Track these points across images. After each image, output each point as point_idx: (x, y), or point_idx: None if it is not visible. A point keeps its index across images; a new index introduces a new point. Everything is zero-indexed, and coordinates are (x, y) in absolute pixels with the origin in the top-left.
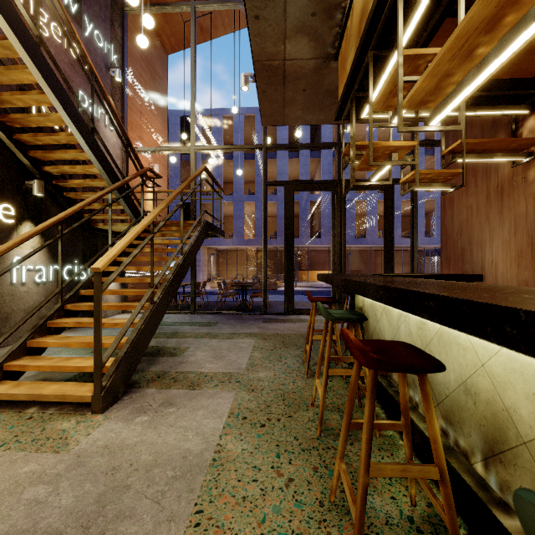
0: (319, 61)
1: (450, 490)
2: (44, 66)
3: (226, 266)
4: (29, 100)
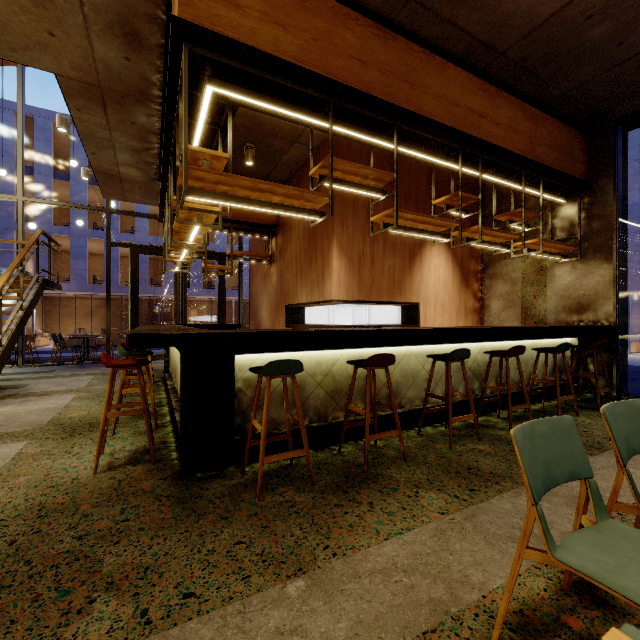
0: (148, 179)
1: None
2: None
3: (59, 318)
4: None
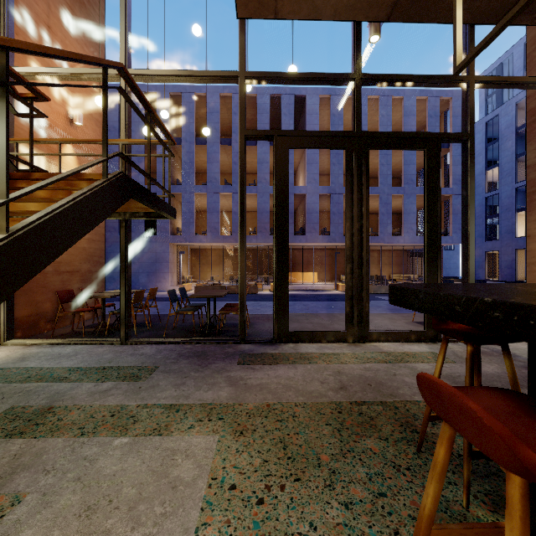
0: None
1: None
2: None
3: (200, 266)
4: None
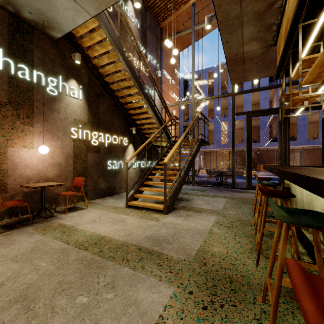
0: (264, 48)
1: (296, 238)
2: (141, 86)
3: (210, 161)
4: (134, 98)
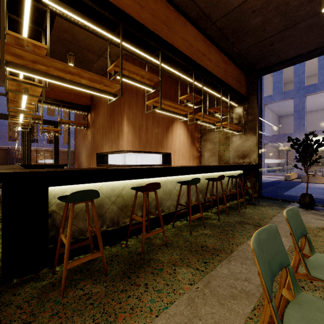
0: None
1: None
2: None
3: None
4: None
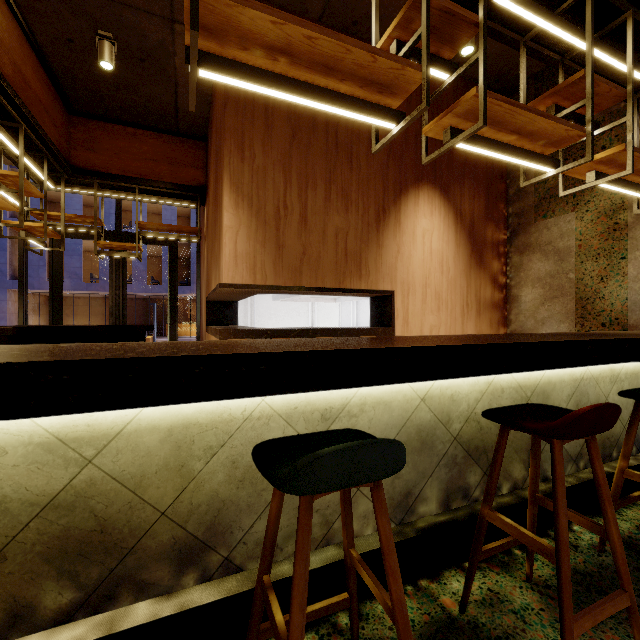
0: None
1: None
2: None
3: None
4: None
